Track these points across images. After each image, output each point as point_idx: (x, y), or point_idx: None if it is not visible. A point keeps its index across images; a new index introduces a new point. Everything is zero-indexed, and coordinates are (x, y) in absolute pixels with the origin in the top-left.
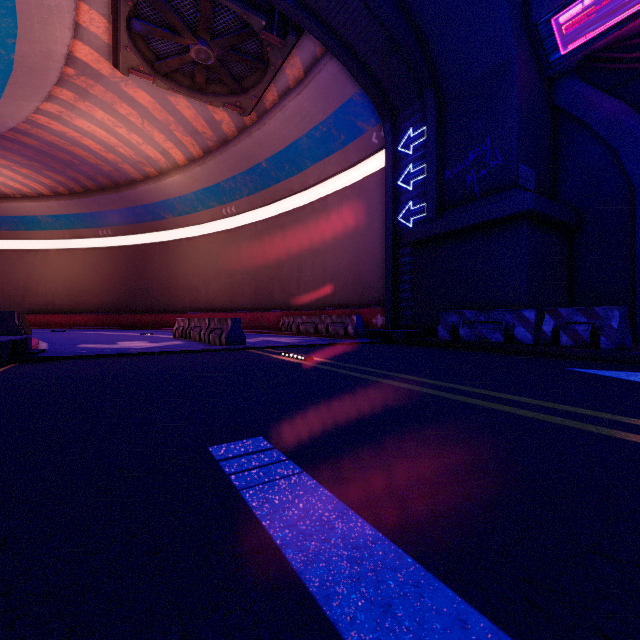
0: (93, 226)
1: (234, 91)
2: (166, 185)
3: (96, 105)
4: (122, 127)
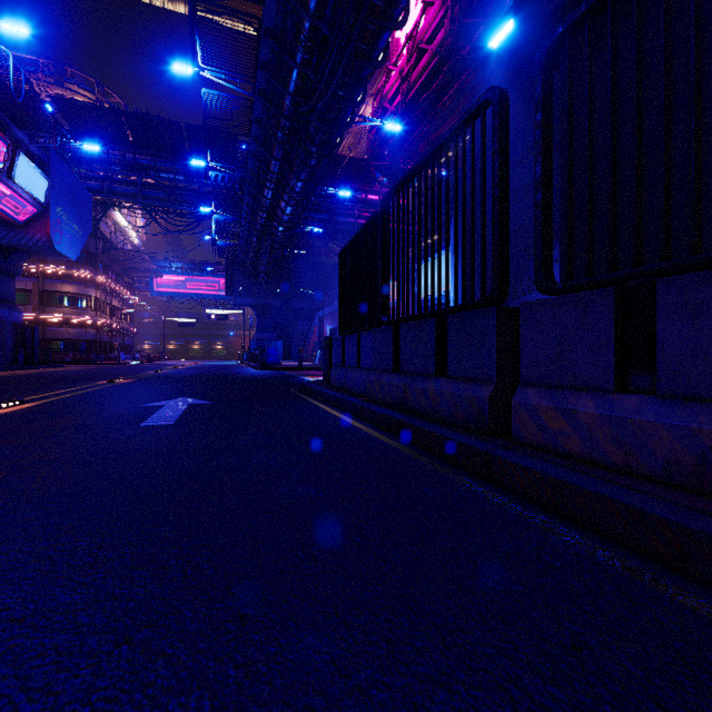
0: None
1: None
2: None
3: None
4: None
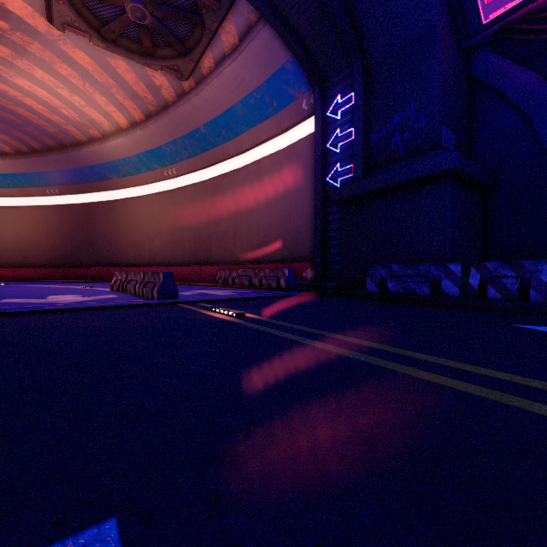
0: (40, 185)
1: (172, 55)
2: (110, 147)
3: (35, 64)
4: (64, 88)
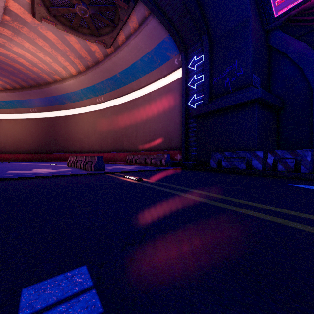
0: (27, 107)
1: (101, 34)
2: (66, 85)
3: (24, 39)
4: (40, 52)
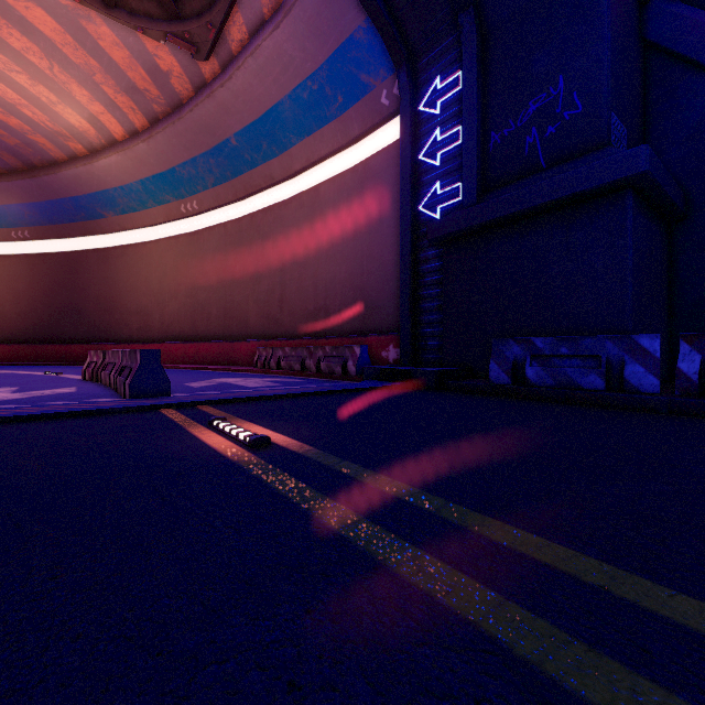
0: (2, 225)
1: (180, 15)
2: (100, 169)
3: None
4: (20, 72)
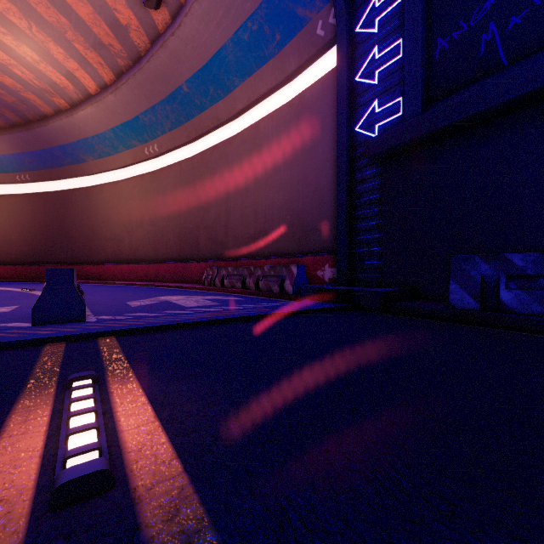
0: (9, 170)
1: None
2: (80, 120)
3: None
4: (6, 34)
